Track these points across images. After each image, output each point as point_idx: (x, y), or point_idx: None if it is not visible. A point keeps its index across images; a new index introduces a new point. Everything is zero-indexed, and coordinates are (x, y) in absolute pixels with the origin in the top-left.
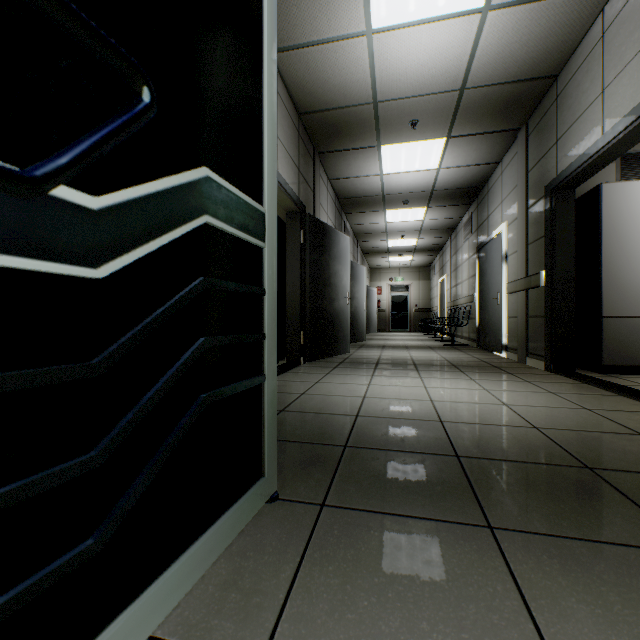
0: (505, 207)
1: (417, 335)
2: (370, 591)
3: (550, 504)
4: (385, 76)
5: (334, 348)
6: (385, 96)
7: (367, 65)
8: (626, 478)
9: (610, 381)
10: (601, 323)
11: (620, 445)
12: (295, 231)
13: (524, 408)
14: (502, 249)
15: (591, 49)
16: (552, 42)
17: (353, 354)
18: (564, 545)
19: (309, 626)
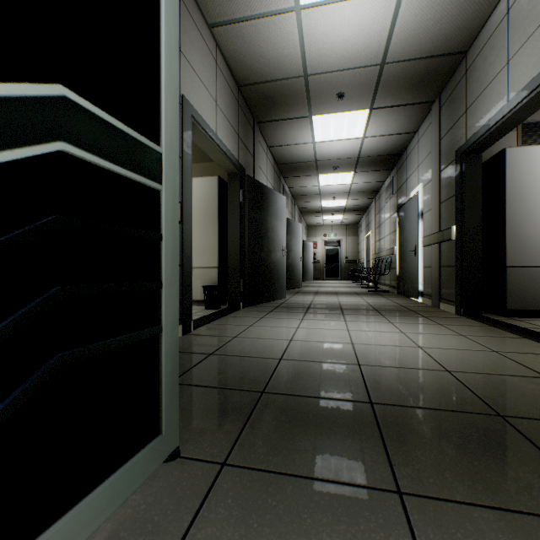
0: (421, 171)
1: (347, 283)
2: None
3: (463, 461)
4: (314, 51)
5: (271, 294)
6: (314, 70)
7: (297, 40)
8: (539, 428)
9: (514, 324)
10: (505, 272)
11: (529, 389)
12: (235, 190)
13: (437, 351)
14: (418, 207)
15: (497, 25)
16: (462, 19)
17: (289, 299)
18: (480, 517)
19: None
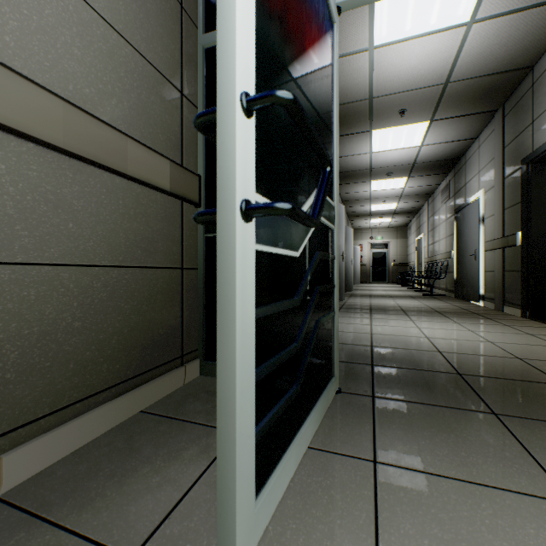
0: (482, 176)
1: (396, 286)
2: (423, 438)
3: (536, 404)
4: (381, 78)
5: None
6: (379, 93)
7: (367, 71)
8: None
9: None
10: None
11: None
12: None
13: (507, 345)
14: (479, 213)
15: None
16: (529, 41)
17: (347, 301)
18: None
19: (394, 449)
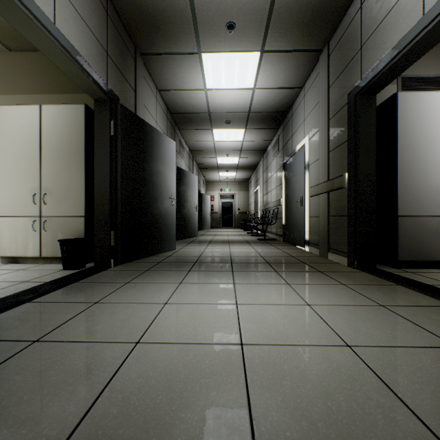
0: (307, 124)
1: (239, 231)
2: None
3: None
4: None
5: (156, 247)
6: None
7: None
8: None
9: (415, 279)
10: (397, 222)
11: None
12: (104, 121)
13: (380, 356)
14: (305, 159)
15: None
16: None
17: (178, 251)
18: None
19: None
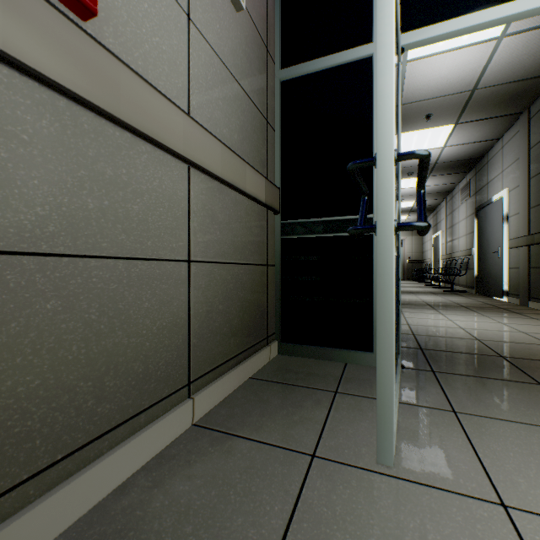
0: (506, 176)
1: (412, 283)
2: (487, 398)
3: None
4: (411, 87)
5: None
6: (408, 100)
7: None
8: None
9: None
10: None
11: None
12: None
13: (539, 335)
14: (503, 211)
15: None
16: None
17: None
18: None
19: (465, 405)
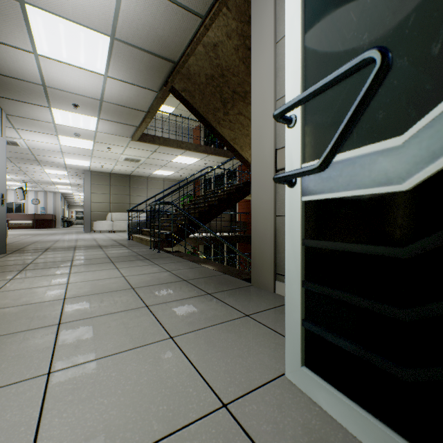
0: None
1: None
2: None
3: None
4: None
5: None
6: None
7: None
8: None
9: None
10: None
11: None
12: None
13: None
14: None
15: None
16: None
17: None
18: None
19: None
